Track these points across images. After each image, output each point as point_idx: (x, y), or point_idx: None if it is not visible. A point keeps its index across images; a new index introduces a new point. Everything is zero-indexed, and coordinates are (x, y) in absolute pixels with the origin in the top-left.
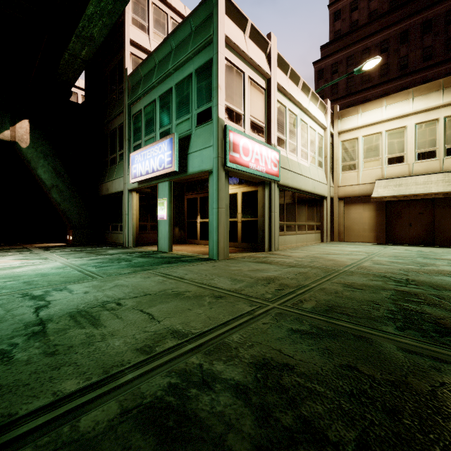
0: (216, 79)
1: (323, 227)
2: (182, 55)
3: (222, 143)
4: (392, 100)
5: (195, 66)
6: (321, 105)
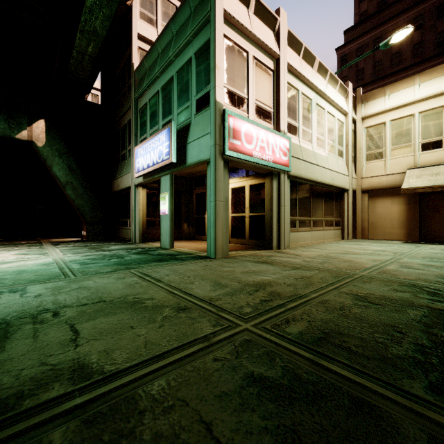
0: (213, 58)
1: (343, 223)
2: (181, 39)
3: (220, 129)
4: (428, 76)
5: (194, 49)
6: (341, 88)
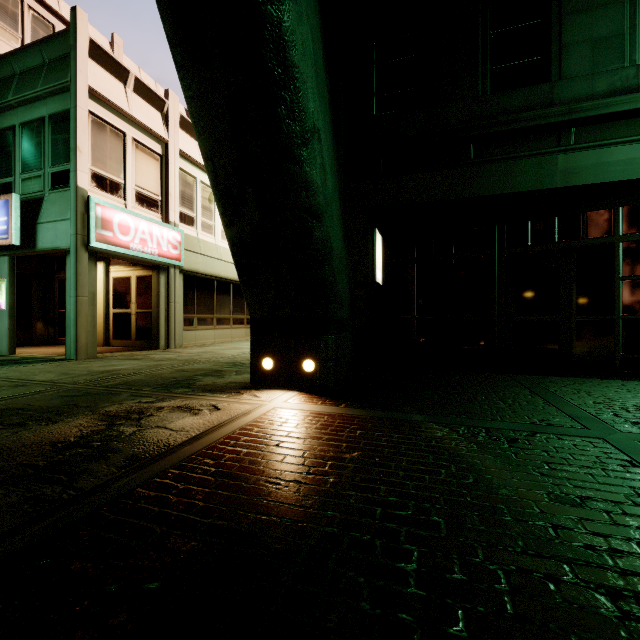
0: (74, 139)
1: None
2: (28, 89)
3: (84, 218)
4: None
5: (49, 110)
6: None
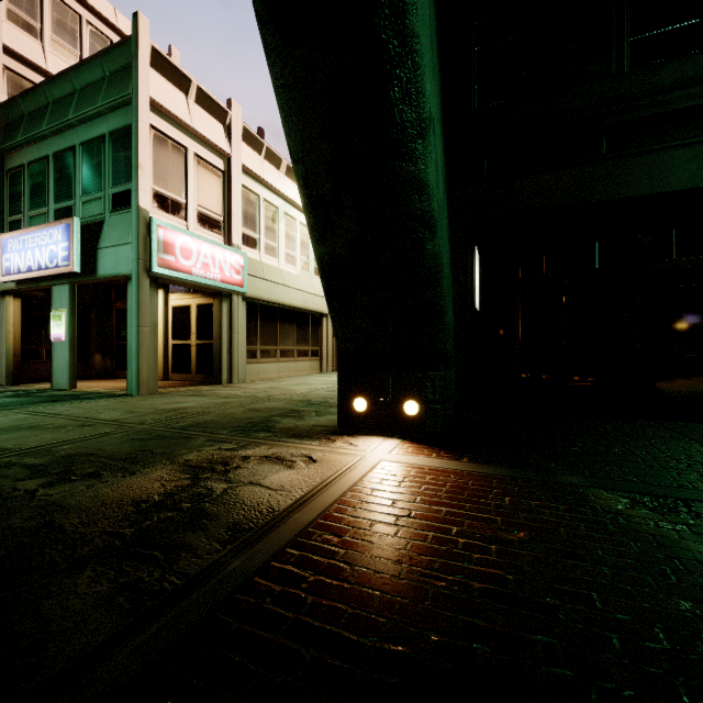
0: (136, 155)
1: (322, 352)
2: (89, 105)
3: (145, 241)
4: None
5: (110, 127)
6: None
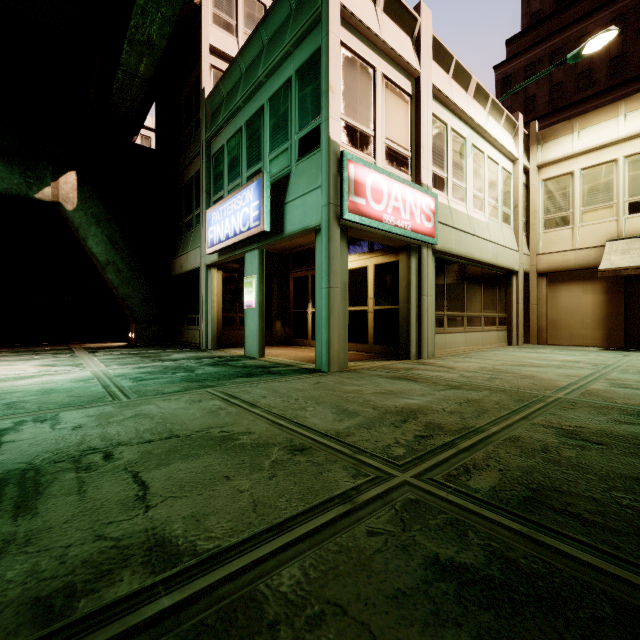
0: (326, 77)
1: (510, 320)
2: (276, 50)
3: (336, 181)
4: (638, 103)
5: (296, 65)
6: (508, 122)
